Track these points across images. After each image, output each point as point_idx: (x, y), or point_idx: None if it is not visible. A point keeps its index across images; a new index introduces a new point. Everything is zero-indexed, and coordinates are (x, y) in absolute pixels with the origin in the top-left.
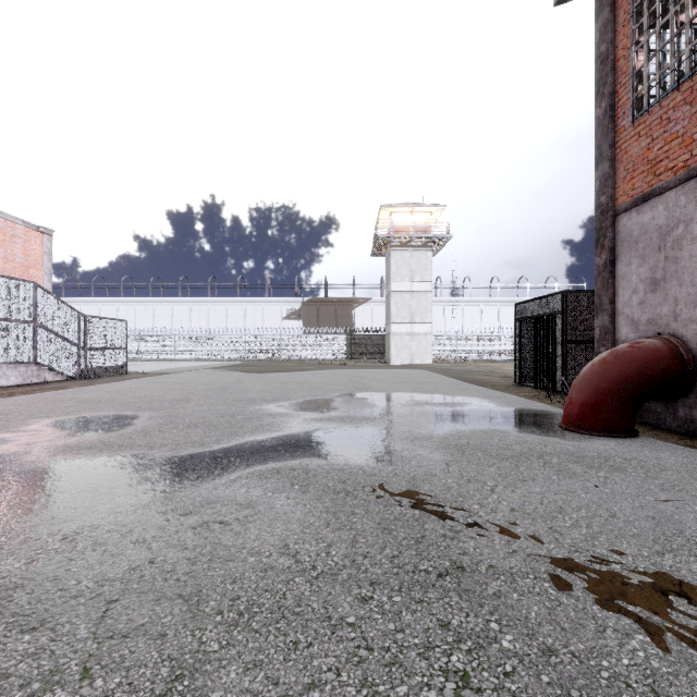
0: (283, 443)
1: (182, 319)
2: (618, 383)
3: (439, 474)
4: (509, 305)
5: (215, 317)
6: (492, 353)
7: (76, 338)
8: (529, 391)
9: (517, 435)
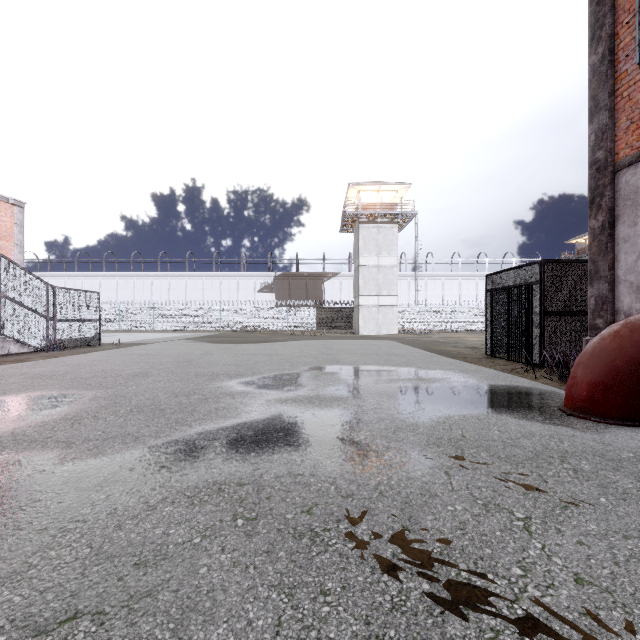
0: (236, 437)
1: (161, 292)
2: (638, 362)
3: (441, 493)
4: (469, 279)
5: (192, 290)
6: (454, 324)
7: (45, 309)
8: (504, 364)
9: (518, 423)
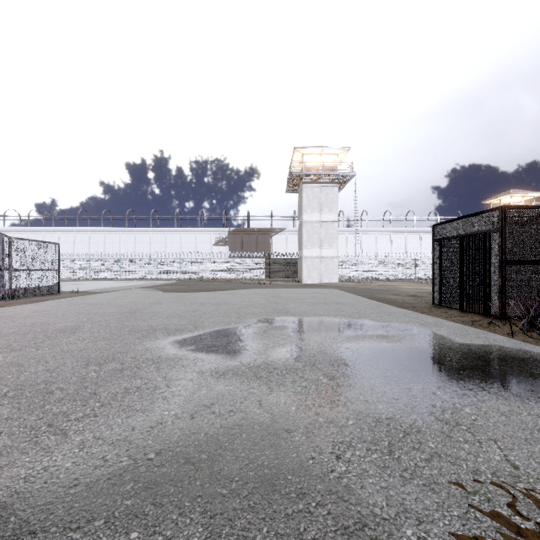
0: (125, 469)
1: (128, 245)
2: None
3: None
4: (399, 234)
5: (156, 244)
6: (387, 273)
7: None
8: (459, 315)
9: None
